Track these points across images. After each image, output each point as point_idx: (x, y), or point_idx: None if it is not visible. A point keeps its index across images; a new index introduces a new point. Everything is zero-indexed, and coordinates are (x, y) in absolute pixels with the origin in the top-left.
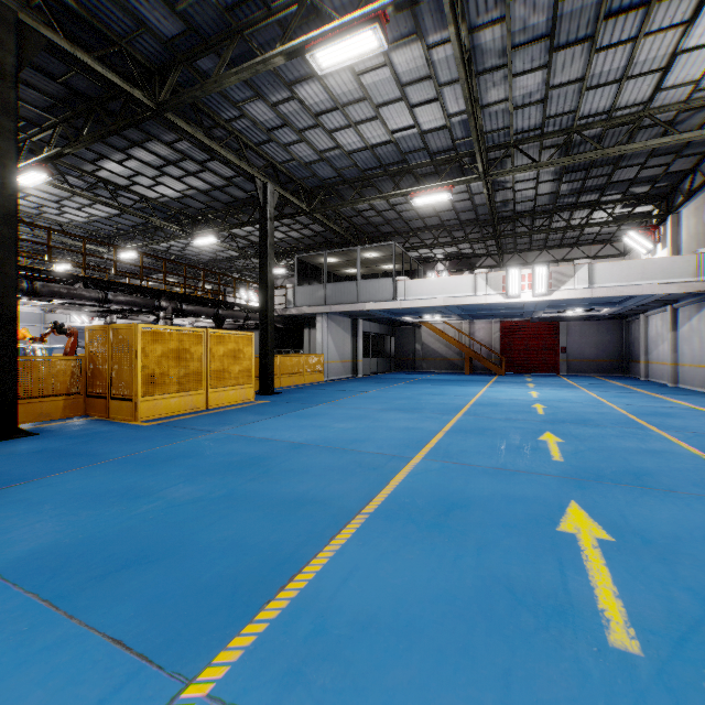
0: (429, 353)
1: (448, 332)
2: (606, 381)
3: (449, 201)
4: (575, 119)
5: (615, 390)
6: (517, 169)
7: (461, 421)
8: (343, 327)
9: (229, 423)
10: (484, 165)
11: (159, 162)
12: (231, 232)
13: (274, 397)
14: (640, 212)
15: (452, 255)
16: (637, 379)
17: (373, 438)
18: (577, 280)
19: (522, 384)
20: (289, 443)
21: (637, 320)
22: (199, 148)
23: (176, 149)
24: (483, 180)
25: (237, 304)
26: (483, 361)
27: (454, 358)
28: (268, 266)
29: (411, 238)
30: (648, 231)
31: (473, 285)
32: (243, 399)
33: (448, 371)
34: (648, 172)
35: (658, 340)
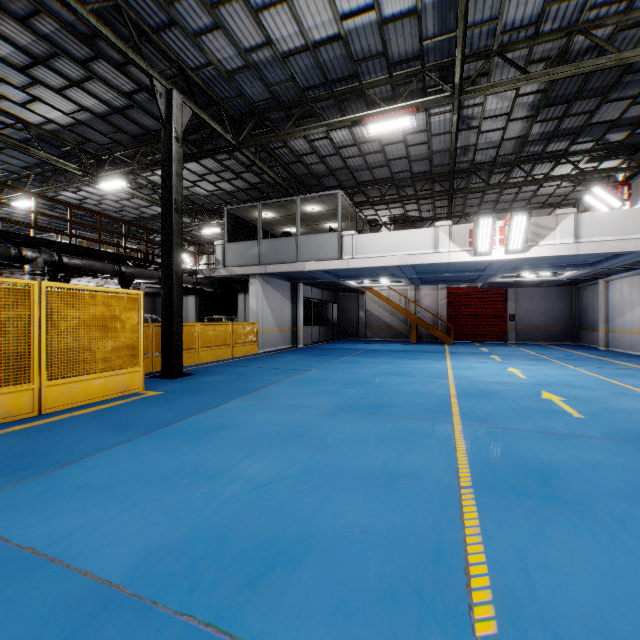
0: (373, 320)
1: (393, 298)
2: (568, 351)
3: (404, 143)
4: (585, 9)
5: (599, 364)
6: (501, 82)
7: (473, 443)
8: (281, 292)
9: (23, 465)
10: (462, 71)
11: (22, 59)
12: (151, 181)
13: (178, 382)
14: (603, 168)
15: (397, 217)
16: (594, 348)
17: (320, 538)
18: (560, 233)
19: (486, 357)
20: (72, 588)
21: (591, 286)
22: (72, 32)
23: (39, 33)
24: (456, 99)
25: (150, 261)
26: (431, 329)
27: (399, 326)
28: (172, 202)
29: (356, 195)
30: (612, 189)
31: (433, 241)
32: (121, 390)
33: (393, 340)
34: (634, 110)
35: (623, 307)
